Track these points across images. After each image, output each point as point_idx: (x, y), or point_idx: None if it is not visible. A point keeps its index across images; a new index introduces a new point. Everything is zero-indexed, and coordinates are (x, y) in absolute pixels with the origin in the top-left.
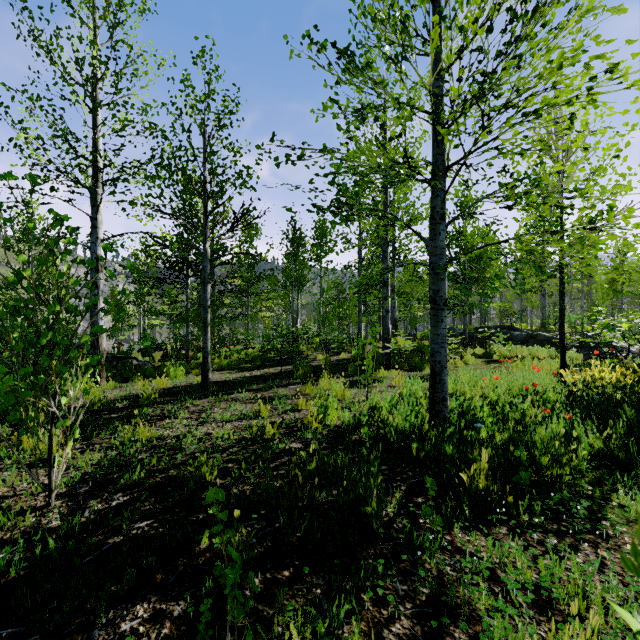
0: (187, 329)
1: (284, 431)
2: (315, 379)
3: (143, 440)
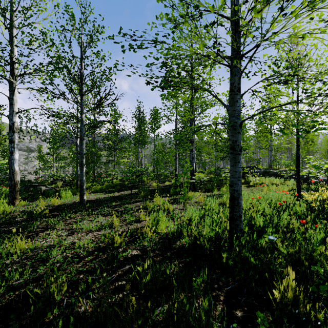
0: (77, 168)
1: (128, 239)
2: (151, 198)
3: (18, 252)
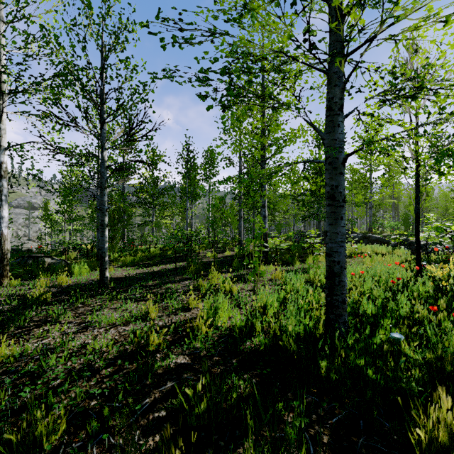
0: (98, 232)
1: (171, 338)
2: (205, 274)
3: None
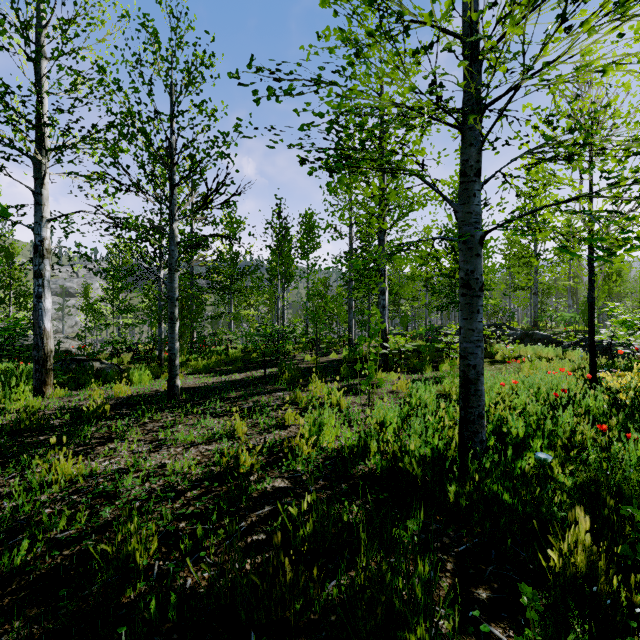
0: (160, 328)
1: (266, 459)
2: (304, 384)
3: (61, 481)
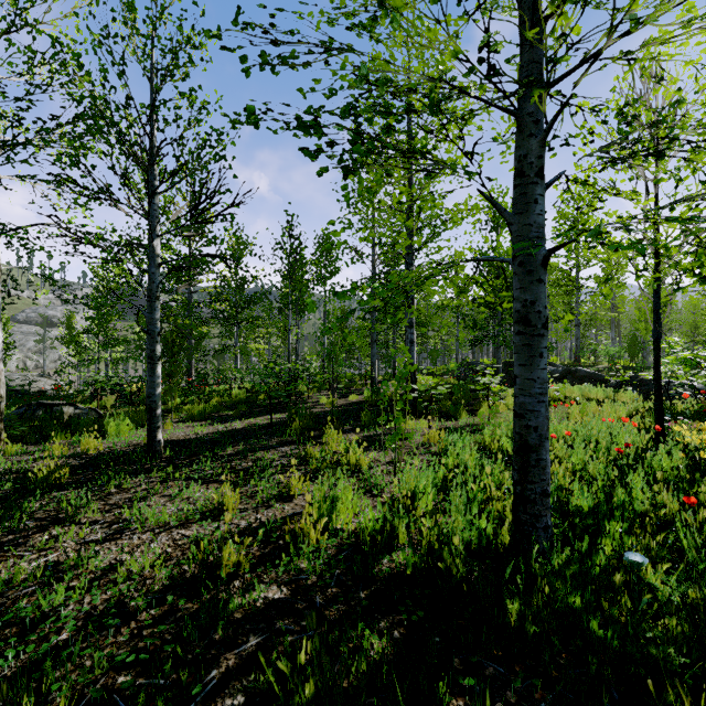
0: None
1: (260, 551)
2: (317, 435)
3: None
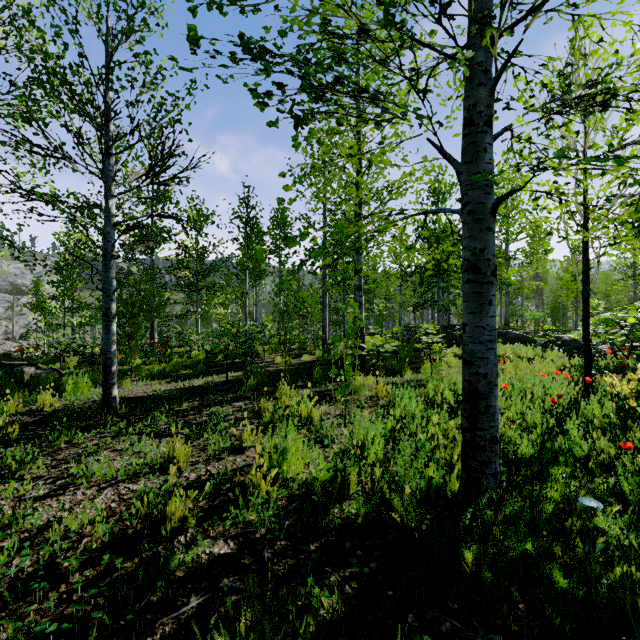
0: None
1: (208, 504)
2: (271, 391)
3: None
